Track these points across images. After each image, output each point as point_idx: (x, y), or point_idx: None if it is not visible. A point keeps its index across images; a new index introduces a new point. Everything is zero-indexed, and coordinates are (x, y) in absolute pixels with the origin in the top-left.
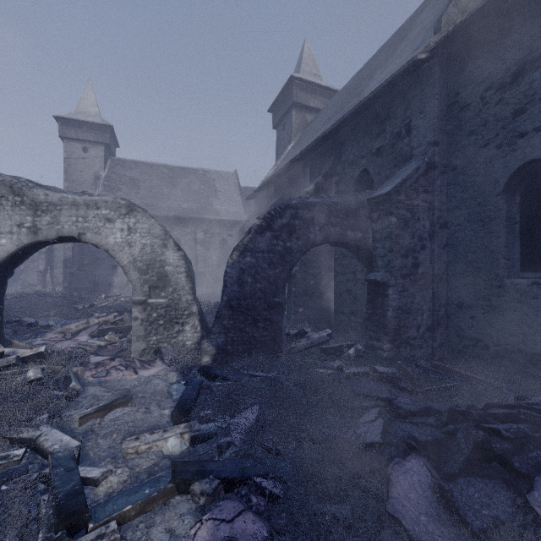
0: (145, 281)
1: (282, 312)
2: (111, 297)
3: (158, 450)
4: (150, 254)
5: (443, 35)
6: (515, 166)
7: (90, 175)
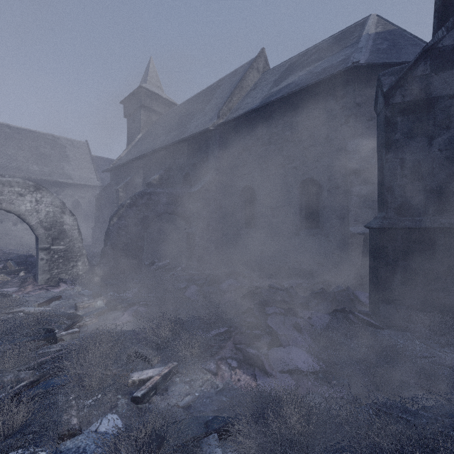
0: (49, 235)
1: (142, 250)
2: None
3: (92, 307)
4: (53, 218)
5: (219, 123)
6: (242, 186)
7: None
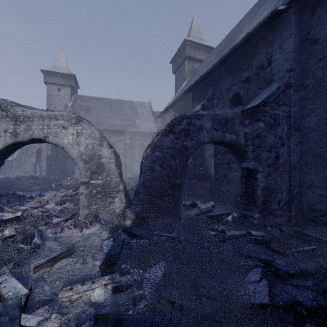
0: (88, 169)
1: (181, 190)
2: (73, 179)
3: (87, 298)
4: (92, 150)
5: None
6: None
7: (62, 105)
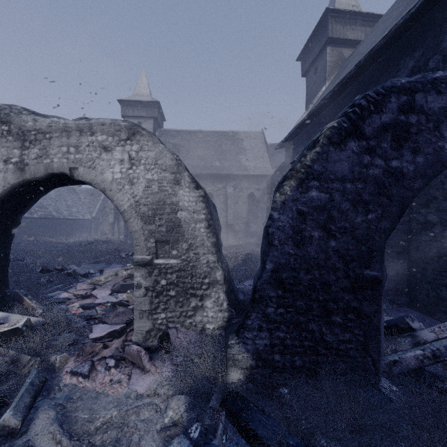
0: (151, 233)
1: (380, 296)
2: None
3: None
4: (158, 195)
5: None
6: None
7: None
